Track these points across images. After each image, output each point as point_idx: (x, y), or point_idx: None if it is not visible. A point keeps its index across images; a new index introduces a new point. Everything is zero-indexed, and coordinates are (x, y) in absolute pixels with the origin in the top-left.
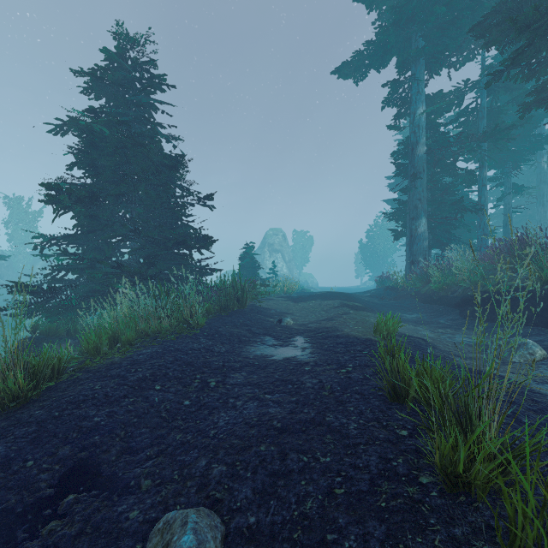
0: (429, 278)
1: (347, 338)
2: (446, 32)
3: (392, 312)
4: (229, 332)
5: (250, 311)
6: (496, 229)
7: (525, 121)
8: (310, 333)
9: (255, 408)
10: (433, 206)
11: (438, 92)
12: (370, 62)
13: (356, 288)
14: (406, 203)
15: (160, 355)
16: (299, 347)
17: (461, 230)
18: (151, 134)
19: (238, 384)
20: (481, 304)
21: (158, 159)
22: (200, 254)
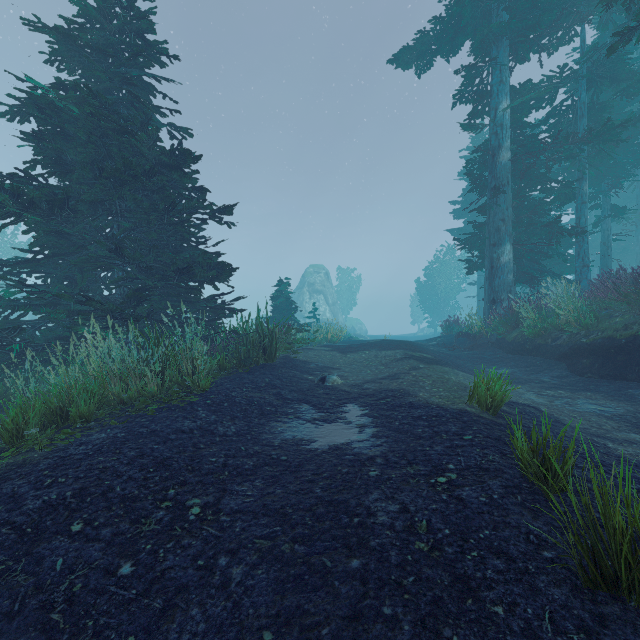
0: (516, 322)
1: (427, 409)
2: (539, 0)
3: (472, 365)
4: (246, 398)
5: (281, 365)
6: (591, 261)
7: (639, 118)
8: (368, 399)
9: (271, 586)
10: (519, 230)
11: (526, 82)
12: (437, 47)
13: (412, 336)
14: (483, 226)
15: (116, 446)
16: (353, 423)
17: (548, 263)
18: (143, 119)
19: (244, 511)
20: (603, 355)
21: (154, 155)
22: (215, 288)
